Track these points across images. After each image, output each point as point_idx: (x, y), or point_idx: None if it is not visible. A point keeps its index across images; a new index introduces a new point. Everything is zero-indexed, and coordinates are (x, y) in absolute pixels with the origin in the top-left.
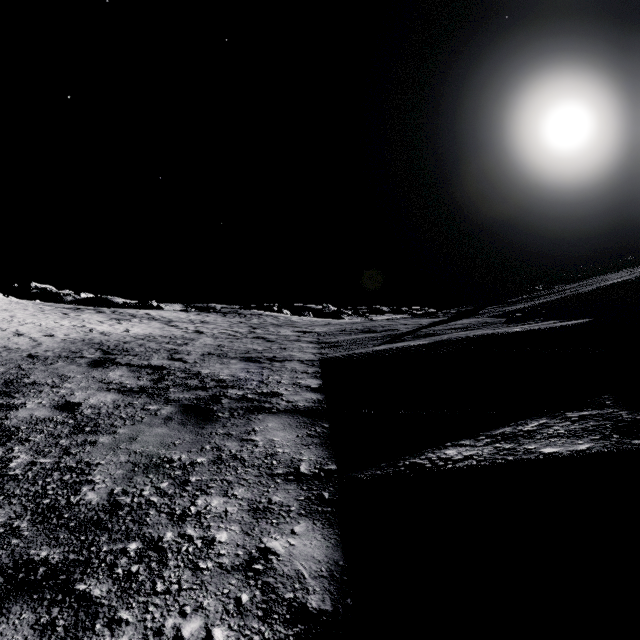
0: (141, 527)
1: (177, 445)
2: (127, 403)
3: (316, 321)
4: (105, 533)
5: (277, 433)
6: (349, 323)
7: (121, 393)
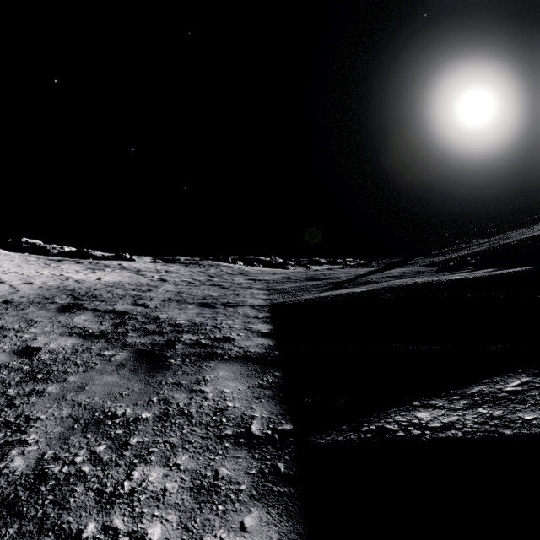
0: (60, 513)
1: (124, 396)
2: (85, 348)
3: (265, 271)
4: (15, 522)
5: (228, 383)
6: (294, 272)
7: (82, 337)
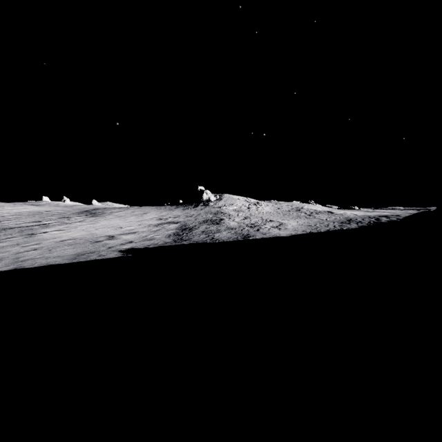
0: None
1: None
2: None
3: None
4: None
5: None
6: None
7: None
